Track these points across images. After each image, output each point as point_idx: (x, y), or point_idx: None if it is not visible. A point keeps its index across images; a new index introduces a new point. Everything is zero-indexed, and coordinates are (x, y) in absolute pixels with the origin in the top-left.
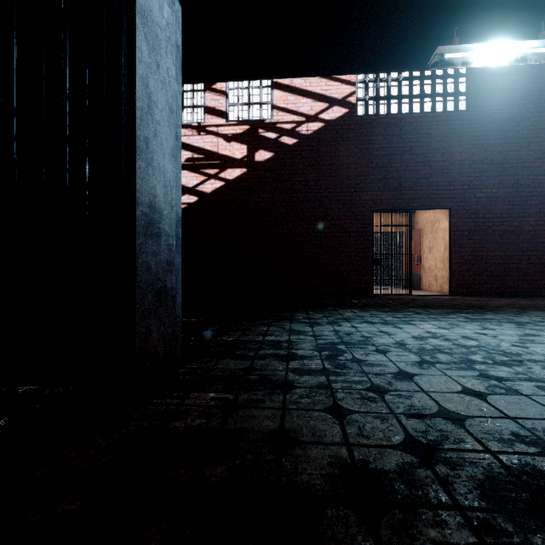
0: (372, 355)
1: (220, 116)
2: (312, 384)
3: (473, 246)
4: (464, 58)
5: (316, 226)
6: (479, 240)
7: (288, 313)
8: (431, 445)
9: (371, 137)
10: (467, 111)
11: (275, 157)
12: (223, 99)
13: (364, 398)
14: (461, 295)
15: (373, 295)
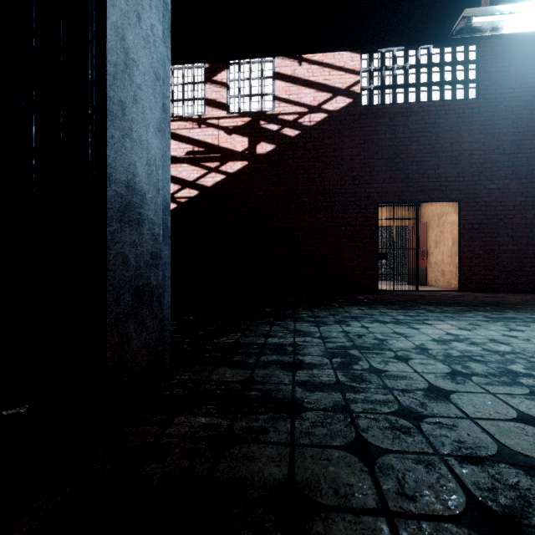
0: (392, 363)
1: (220, 108)
2: (326, 405)
3: (483, 240)
4: (494, 23)
5: (319, 219)
6: (490, 234)
7: (291, 311)
8: (510, 518)
9: (376, 127)
10: (478, 99)
11: (277, 150)
12: (224, 91)
13: (394, 427)
14: (470, 290)
15: (378, 291)
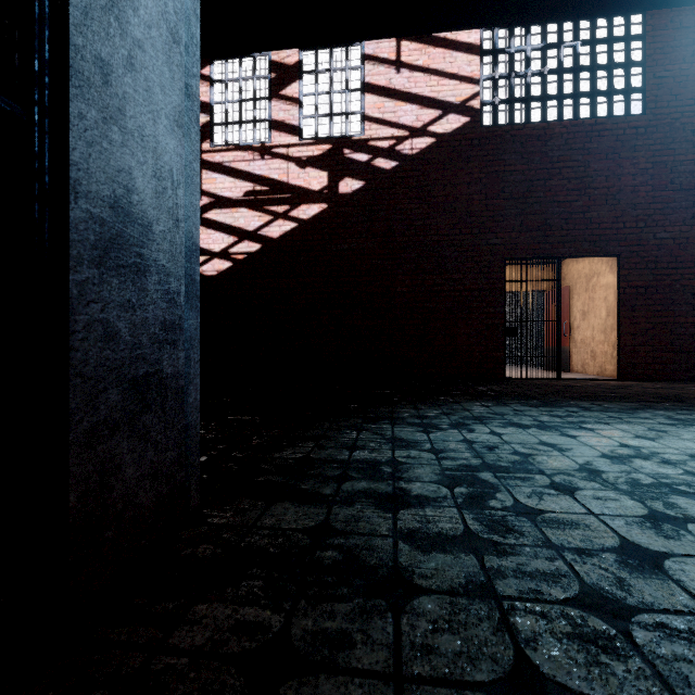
0: (550, 497)
1: (290, 132)
2: (454, 581)
3: (652, 309)
4: None
5: (424, 282)
6: (662, 300)
7: (387, 408)
8: None
9: (503, 156)
10: (644, 115)
11: (366, 188)
12: (295, 109)
13: (583, 636)
14: (634, 379)
15: (505, 380)
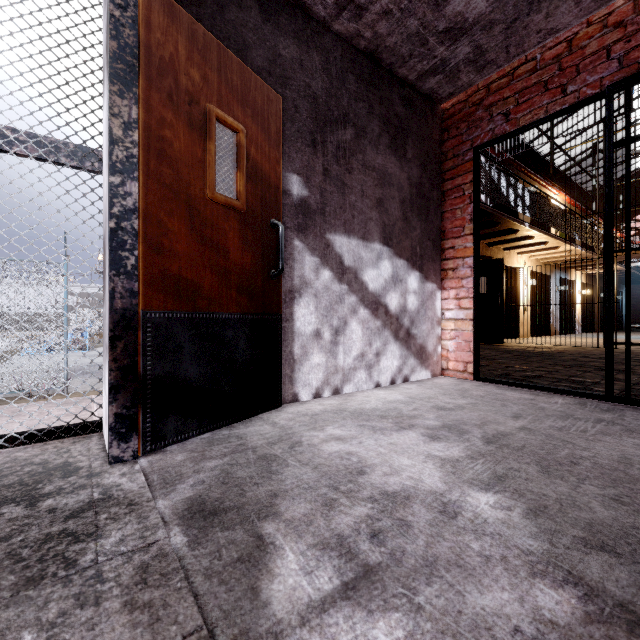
0: None
1: None
2: None
3: None
4: None
5: None
6: None
7: None
8: None
9: None
10: None
11: None
12: None
13: None
14: None
15: None
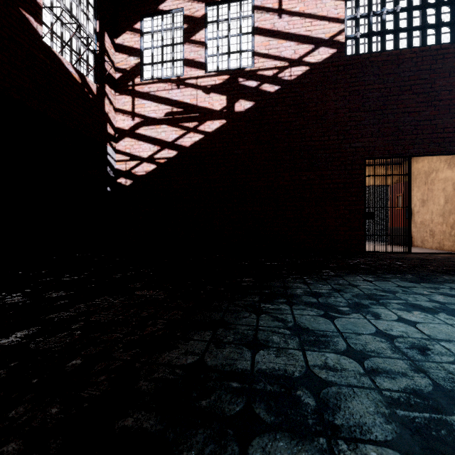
0: None
1: (199, 67)
2: None
3: None
4: None
5: (300, 177)
6: None
7: (279, 282)
8: None
9: (363, 78)
10: None
11: (256, 107)
12: (202, 50)
13: None
14: None
15: (365, 253)
